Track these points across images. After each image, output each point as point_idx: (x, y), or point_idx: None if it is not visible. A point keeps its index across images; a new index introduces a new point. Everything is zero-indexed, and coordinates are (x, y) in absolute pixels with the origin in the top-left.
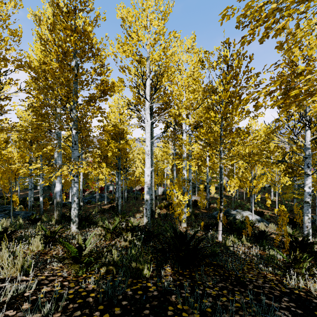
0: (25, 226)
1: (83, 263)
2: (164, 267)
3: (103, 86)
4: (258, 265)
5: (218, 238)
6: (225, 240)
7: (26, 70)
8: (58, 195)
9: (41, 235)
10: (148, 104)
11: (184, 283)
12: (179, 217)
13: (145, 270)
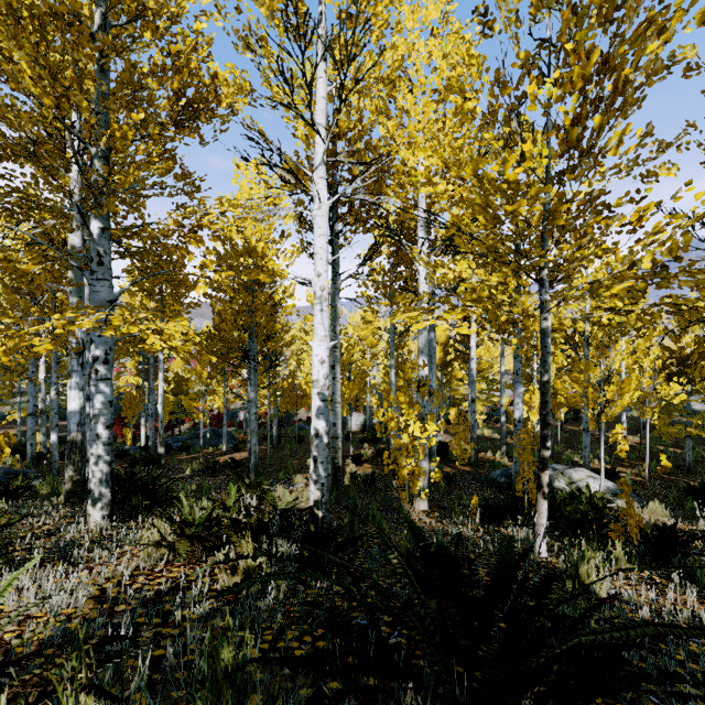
0: None
1: None
2: None
3: (181, 79)
4: None
5: (536, 549)
6: (576, 563)
7: None
8: (73, 423)
9: None
10: (321, 151)
11: None
12: (411, 483)
13: None
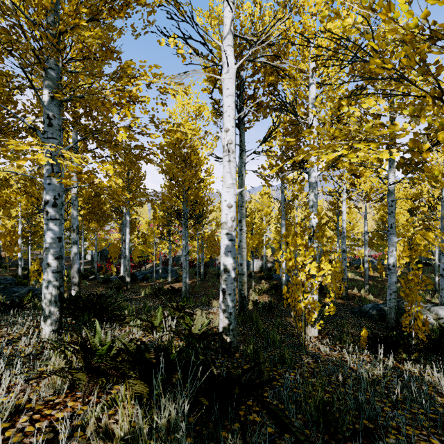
0: None
1: None
2: None
3: None
4: None
5: None
6: None
7: None
8: None
9: None
10: (229, 23)
11: None
12: (307, 315)
13: None
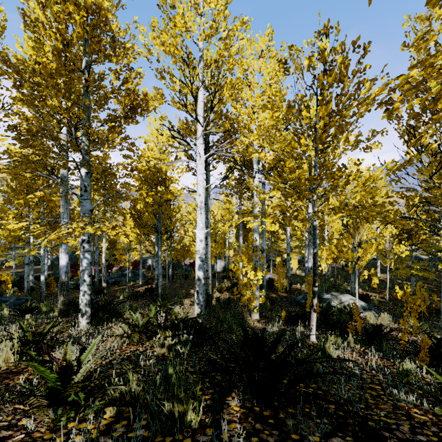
0: (9, 320)
1: (68, 402)
2: (226, 401)
3: (129, 99)
4: (391, 392)
5: (310, 338)
6: (323, 342)
7: (0, 68)
8: (63, 272)
9: (16, 339)
10: (201, 130)
11: (266, 441)
12: (249, 304)
13: (190, 414)
